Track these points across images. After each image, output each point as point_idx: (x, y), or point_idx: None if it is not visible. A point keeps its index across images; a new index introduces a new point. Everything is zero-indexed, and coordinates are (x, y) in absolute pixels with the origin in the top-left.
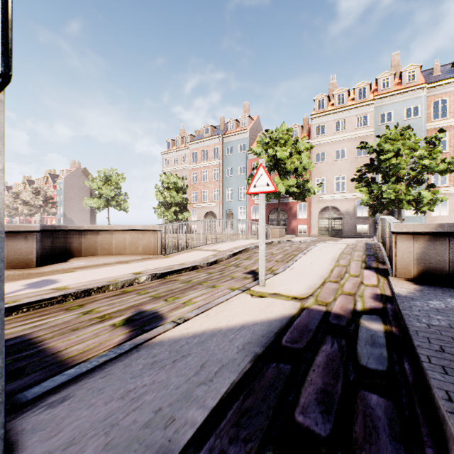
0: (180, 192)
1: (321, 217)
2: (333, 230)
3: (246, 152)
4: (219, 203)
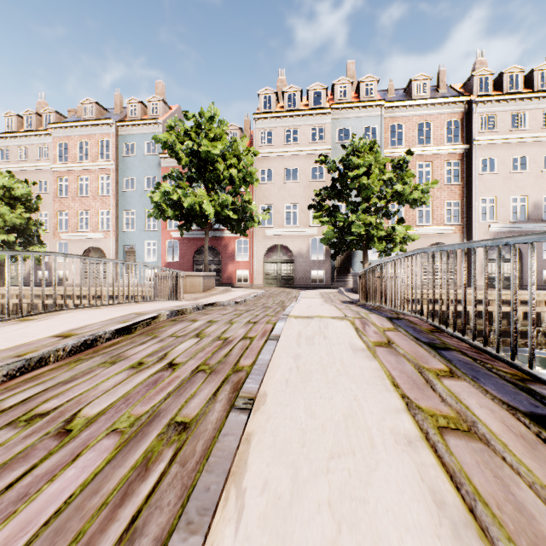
0: (19, 207)
1: (268, 259)
2: (283, 278)
3: (158, 156)
4: (110, 233)
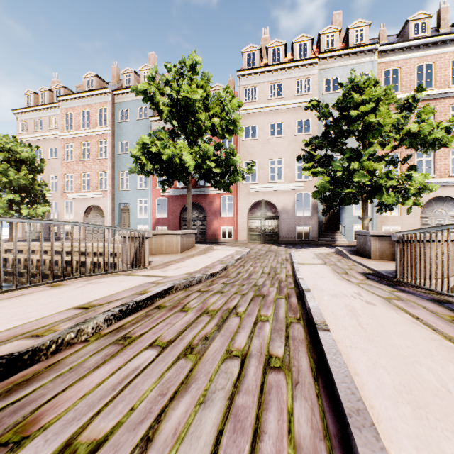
0: (23, 169)
1: (252, 215)
2: (267, 234)
3: (149, 119)
4: (107, 192)
